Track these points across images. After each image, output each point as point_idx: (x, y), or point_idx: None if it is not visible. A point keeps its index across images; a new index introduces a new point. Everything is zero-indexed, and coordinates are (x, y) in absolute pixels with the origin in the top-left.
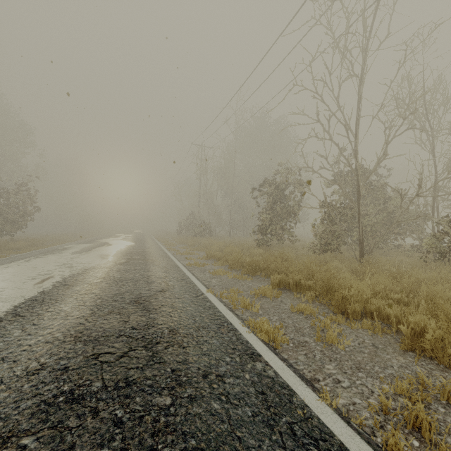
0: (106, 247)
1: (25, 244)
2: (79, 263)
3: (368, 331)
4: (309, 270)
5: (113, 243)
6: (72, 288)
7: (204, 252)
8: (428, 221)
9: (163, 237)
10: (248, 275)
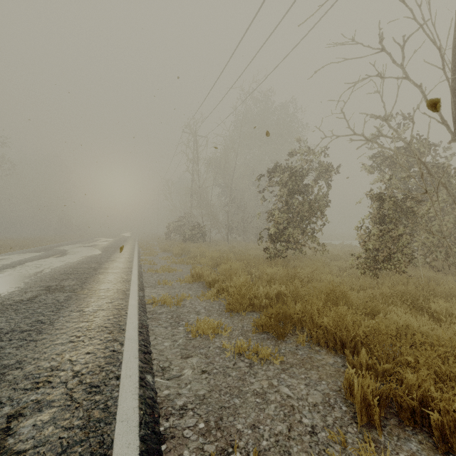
0: (49, 260)
1: None
2: None
3: None
4: None
5: (72, 252)
6: None
7: (190, 267)
8: None
9: (150, 241)
10: (268, 338)
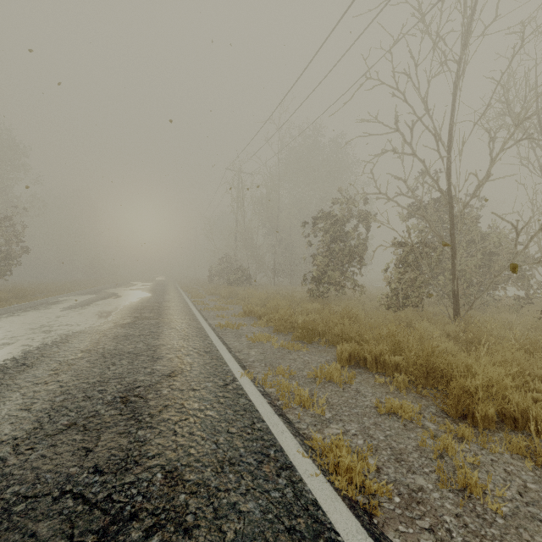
0: (112, 300)
1: (6, 295)
2: (64, 325)
3: (525, 461)
4: (393, 339)
5: (124, 294)
6: (28, 371)
7: (240, 306)
8: (538, 266)
9: (191, 285)
10: (301, 343)
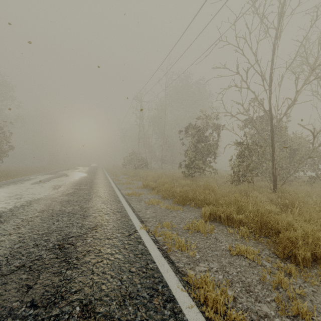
0: (63, 178)
1: None
2: (30, 194)
3: None
4: (238, 204)
5: (71, 174)
6: (0, 226)
7: (141, 182)
8: None
9: (112, 169)
10: (179, 205)
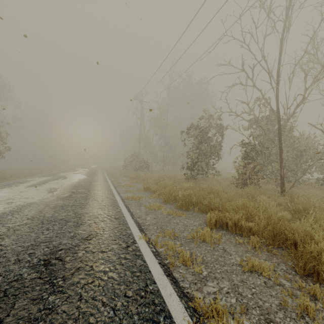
0: (60, 180)
1: None
2: (22, 198)
3: None
4: (247, 210)
5: (69, 176)
6: None
7: (142, 184)
8: None
9: (112, 171)
10: (181, 210)
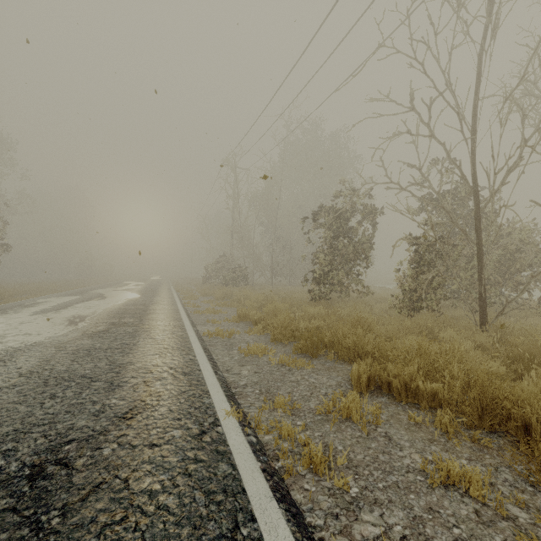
0: (94, 302)
1: None
2: (20, 335)
3: None
4: (426, 358)
5: (110, 295)
6: None
7: (235, 309)
8: None
9: (185, 285)
10: (305, 357)
